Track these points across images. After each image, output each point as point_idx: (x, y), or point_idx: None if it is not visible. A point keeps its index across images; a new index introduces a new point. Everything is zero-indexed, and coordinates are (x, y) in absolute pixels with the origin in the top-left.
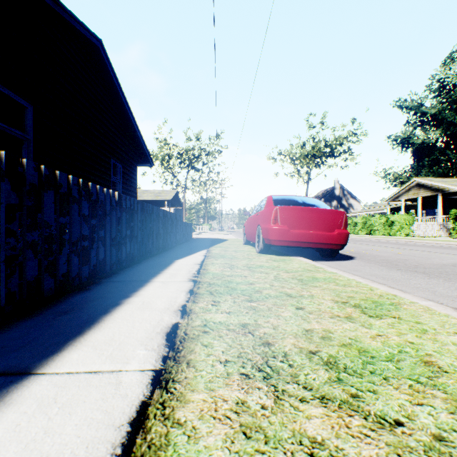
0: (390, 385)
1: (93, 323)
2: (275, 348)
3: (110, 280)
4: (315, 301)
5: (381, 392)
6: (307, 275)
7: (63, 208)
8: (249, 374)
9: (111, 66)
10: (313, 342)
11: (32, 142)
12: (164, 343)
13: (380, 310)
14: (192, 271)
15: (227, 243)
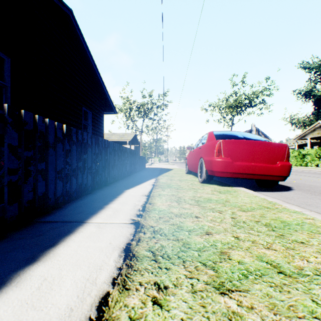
0: None
1: None
2: None
3: (42, 219)
4: None
5: None
6: (271, 217)
7: None
8: None
9: (80, 32)
10: None
11: (9, 88)
12: None
13: None
14: (137, 206)
15: (172, 172)
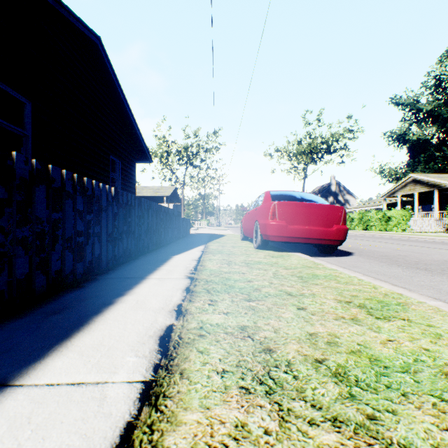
0: (410, 403)
1: (82, 325)
2: (278, 356)
3: (105, 277)
4: (317, 301)
5: (402, 412)
6: (307, 272)
7: (56, 204)
8: (249, 388)
9: (109, 63)
10: (319, 348)
11: (31, 138)
12: (156, 349)
13: (387, 311)
14: (189, 268)
15: (225, 239)
